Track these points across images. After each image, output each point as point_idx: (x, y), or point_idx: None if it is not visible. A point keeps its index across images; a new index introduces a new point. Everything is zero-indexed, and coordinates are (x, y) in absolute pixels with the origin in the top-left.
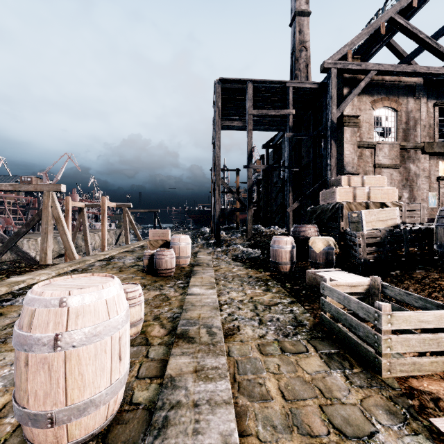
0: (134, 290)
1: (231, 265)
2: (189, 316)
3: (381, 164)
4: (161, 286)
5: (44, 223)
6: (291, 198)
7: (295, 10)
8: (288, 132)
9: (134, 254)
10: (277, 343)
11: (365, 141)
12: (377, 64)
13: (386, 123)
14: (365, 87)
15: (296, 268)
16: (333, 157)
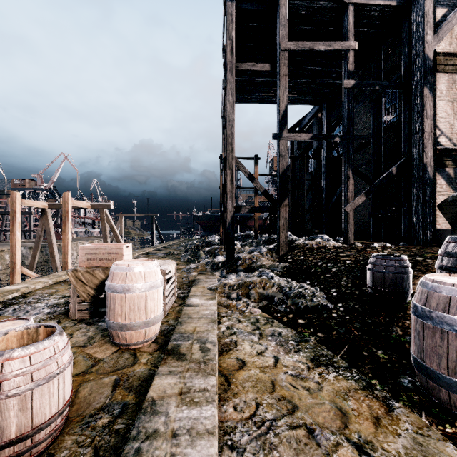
0: None
1: (266, 340)
2: None
3: None
4: None
5: None
6: (352, 188)
7: None
8: (347, 80)
9: None
10: None
11: None
12: None
13: None
14: None
15: None
16: (427, 116)
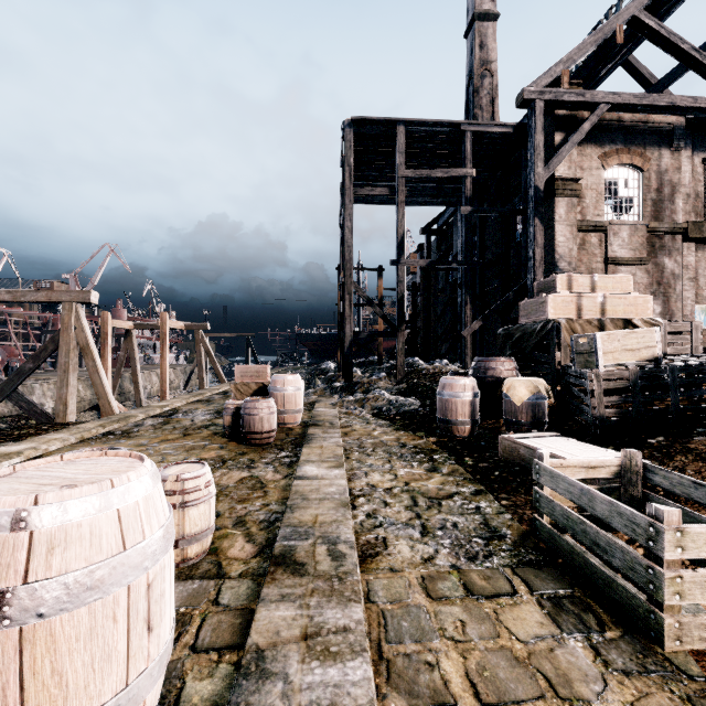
0: (197, 475)
1: (370, 424)
2: (296, 520)
3: (616, 257)
4: (251, 461)
5: (62, 354)
6: (469, 313)
7: (474, 10)
8: (465, 206)
9: (211, 405)
10: (456, 575)
11: (590, 220)
12: (611, 93)
13: (625, 190)
14: (591, 131)
15: (481, 431)
16: (538, 246)
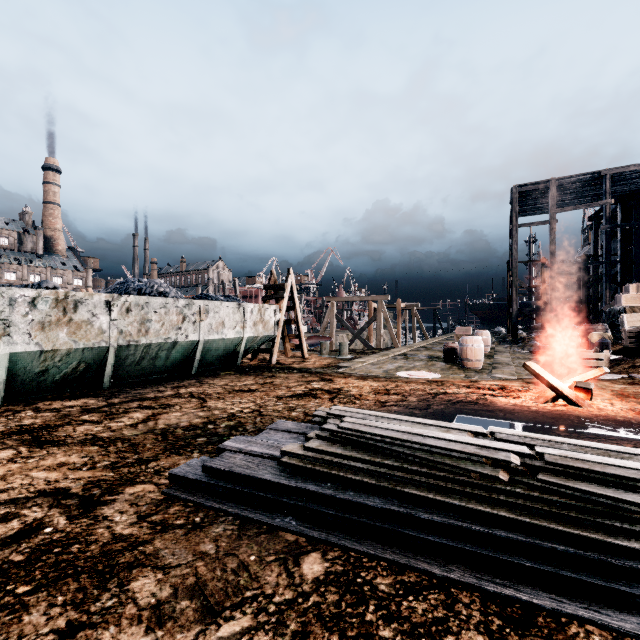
0: None
1: (525, 354)
2: (496, 361)
3: None
4: None
5: (378, 321)
6: (608, 295)
7: None
8: (604, 224)
9: (438, 346)
10: None
11: None
12: None
13: None
14: None
15: None
16: None
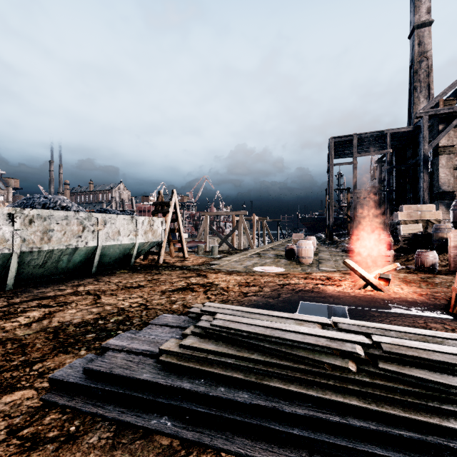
0: None
1: (338, 252)
2: (321, 258)
3: None
4: None
5: (239, 230)
6: (389, 212)
7: (414, 24)
8: (386, 166)
9: (281, 247)
10: None
11: None
12: None
13: None
14: None
15: None
16: (425, 181)
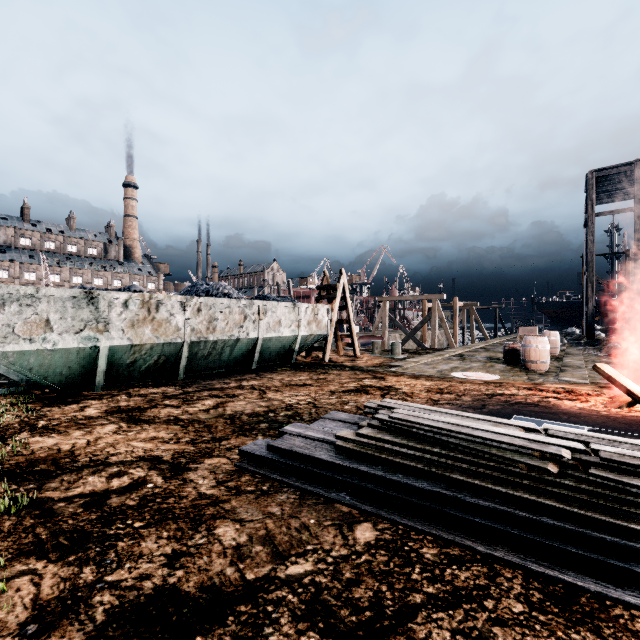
0: None
1: (602, 357)
2: (566, 364)
3: None
4: None
5: (432, 321)
6: None
7: None
8: None
9: (499, 347)
10: None
11: None
12: None
13: None
14: None
15: None
16: None
